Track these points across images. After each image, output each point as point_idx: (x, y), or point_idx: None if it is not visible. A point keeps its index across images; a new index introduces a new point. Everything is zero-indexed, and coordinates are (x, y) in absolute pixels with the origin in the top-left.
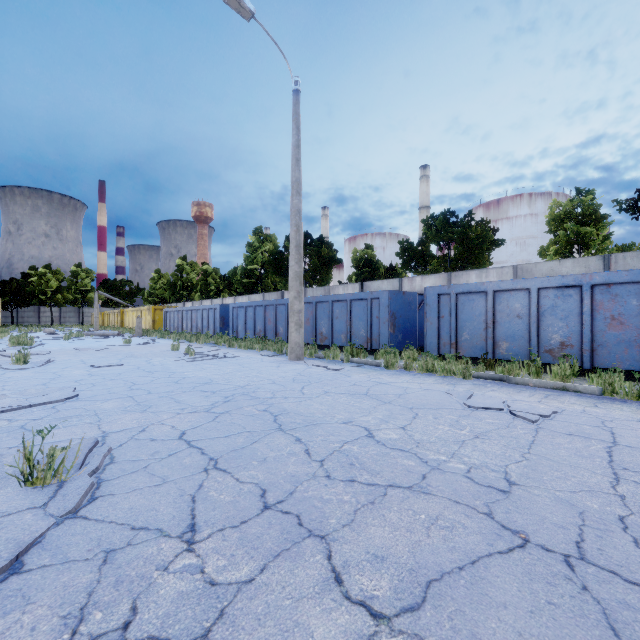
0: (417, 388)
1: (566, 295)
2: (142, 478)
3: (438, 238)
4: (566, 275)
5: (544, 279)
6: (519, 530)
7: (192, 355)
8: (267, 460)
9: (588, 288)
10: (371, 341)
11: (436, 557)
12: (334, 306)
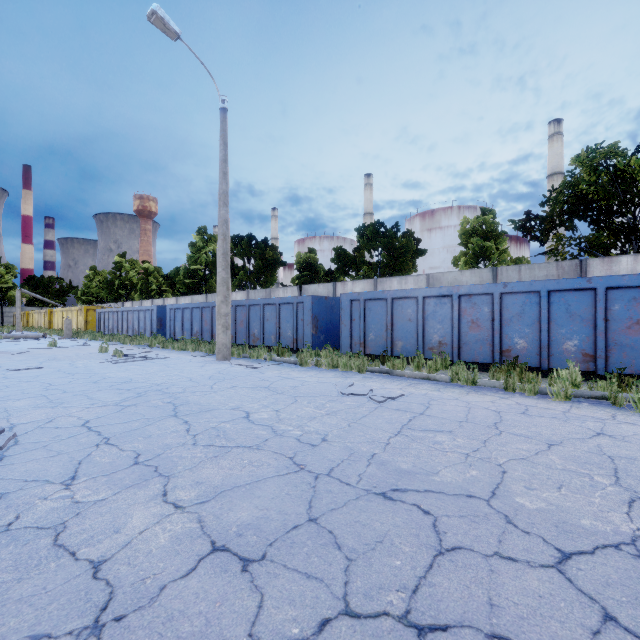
0: (314, 381)
1: (442, 303)
2: (41, 453)
3: (369, 246)
4: (442, 287)
5: (427, 289)
6: (303, 464)
7: (120, 357)
8: (152, 436)
9: (457, 298)
10: (297, 341)
11: (237, 480)
12: (265, 309)
